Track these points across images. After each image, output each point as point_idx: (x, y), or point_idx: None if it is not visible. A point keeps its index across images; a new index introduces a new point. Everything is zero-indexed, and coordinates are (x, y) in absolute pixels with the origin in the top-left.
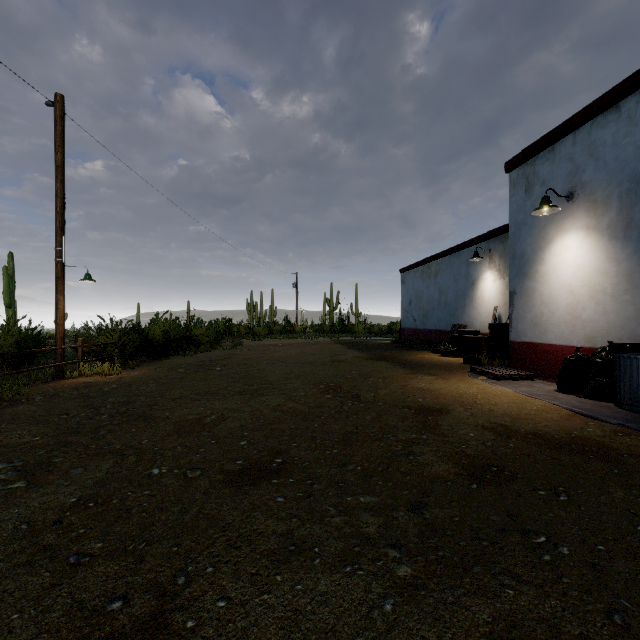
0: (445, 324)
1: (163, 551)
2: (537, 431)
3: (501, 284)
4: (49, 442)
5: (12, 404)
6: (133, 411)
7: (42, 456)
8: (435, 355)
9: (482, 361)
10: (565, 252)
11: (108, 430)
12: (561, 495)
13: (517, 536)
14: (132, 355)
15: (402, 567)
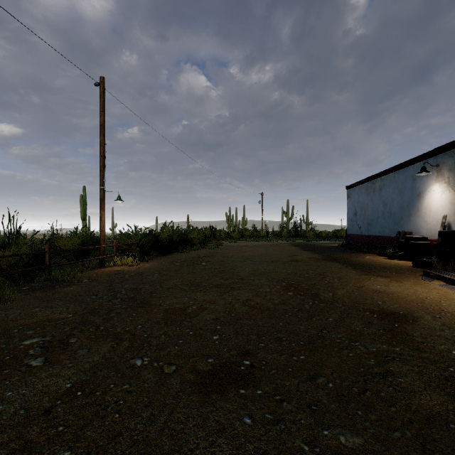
0: (389, 231)
1: None
2: None
3: (451, 195)
4: (76, 320)
5: (68, 285)
6: (138, 297)
7: (66, 333)
8: (381, 258)
9: (434, 265)
10: None
11: (116, 313)
12: None
13: None
14: (148, 252)
15: None
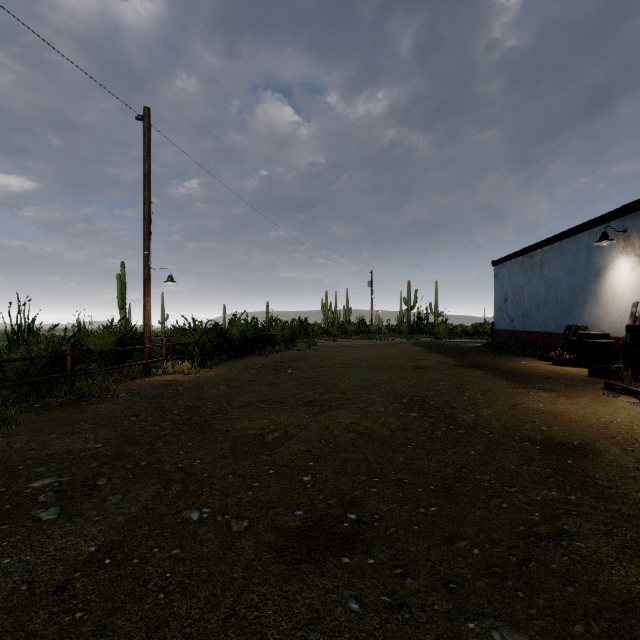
0: (555, 325)
1: None
2: None
3: None
4: (107, 451)
5: (99, 401)
6: (196, 419)
7: (92, 471)
8: (544, 363)
9: (620, 374)
10: None
11: (165, 442)
12: None
13: None
14: (211, 354)
15: None
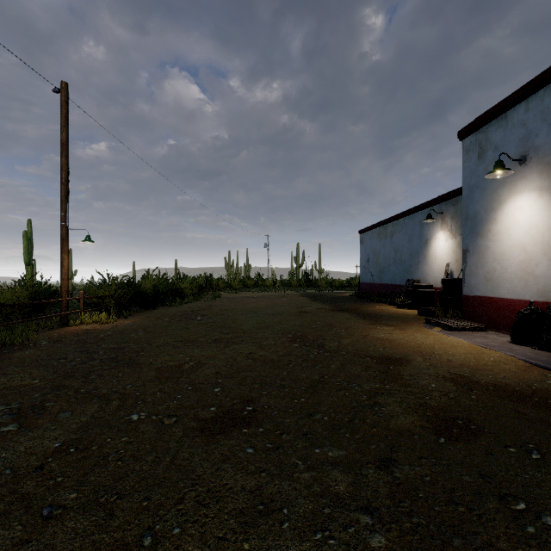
0: (400, 279)
1: (133, 505)
2: (497, 382)
3: (453, 243)
4: (45, 385)
5: (21, 348)
6: (122, 357)
7: (37, 399)
8: (391, 307)
9: (436, 313)
10: (518, 212)
11: (98, 375)
12: (533, 453)
13: (494, 502)
14: (126, 306)
15: (375, 536)
